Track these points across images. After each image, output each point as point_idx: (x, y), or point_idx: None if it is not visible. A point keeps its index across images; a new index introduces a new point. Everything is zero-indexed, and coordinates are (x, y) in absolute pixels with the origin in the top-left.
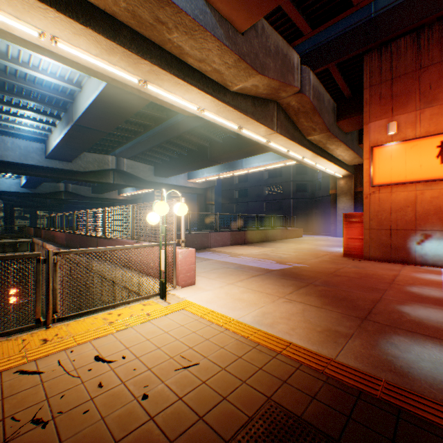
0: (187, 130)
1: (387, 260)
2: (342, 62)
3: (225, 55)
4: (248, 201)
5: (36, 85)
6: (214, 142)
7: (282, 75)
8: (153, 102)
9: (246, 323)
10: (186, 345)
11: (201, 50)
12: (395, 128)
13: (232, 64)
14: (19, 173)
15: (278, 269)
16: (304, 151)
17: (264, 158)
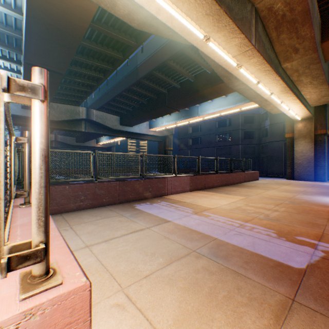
0: (145, 74)
1: None
2: None
3: None
4: (201, 147)
5: None
6: (172, 89)
7: None
8: (104, 34)
9: None
10: None
11: None
12: None
13: None
14: None
15: (308, 268)
16: (276, 82)
17: (219, 104)
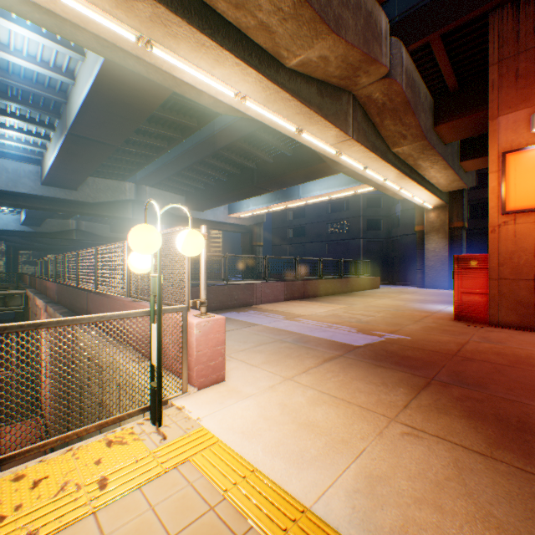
0: (225, 145)
1: (528, 328)
2: (449, 33)
3: None
4: (306, 241)
5: (11, 76)
6: (263, 163)
7: (366, 42)
8: (177, 102)
9: (336, 531)
10: None
11: None
12: None
13: (290, 10)
14: (8, 204)
15: (364, 345)
16: (387, 169)
17: (327, 184)
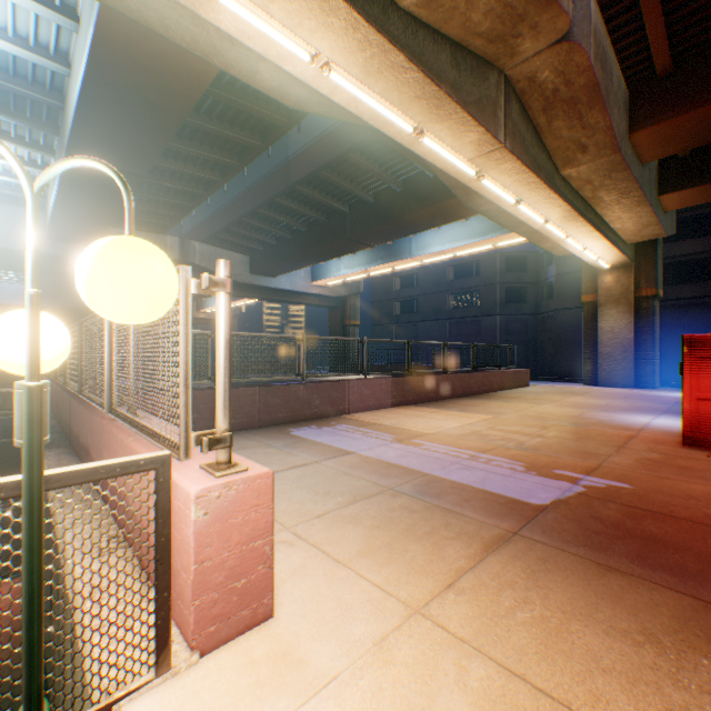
0: (304, 176)
1: None
2: None
3: None
4: (419, 319)
5: None
6: (359, 204)
7: None
8: (228, 104)
9: None
10: None
11: None
12: None
13: None
14: None
15: (551, 503)
16: (552, 203)
17: (453, 234)
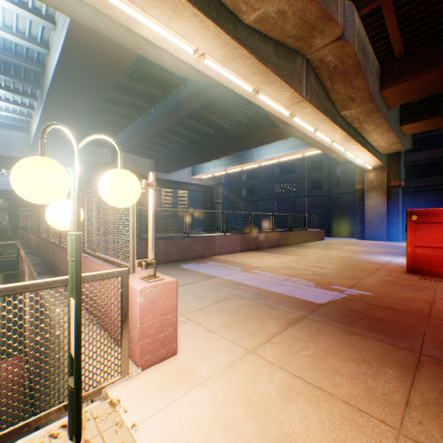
0: (188, 113)
1: None
2: None
3: None
4: (258, 199)
5: None
6: (221, 129)
7: None
8: (143, 71)
9: None
10: None
11: None
12: None
13: None
14: (1, 167)
15: (326, 302)
16: (335, 131)
17: (278, 148)
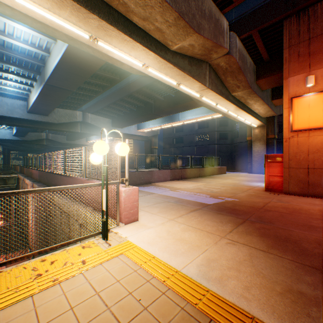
0: (136, 90)
1: (305, 194)
2: (263, 29)
3: (166, 13)
4: (183, 146)
5: (13, 51)
6: (157, 100)
7: (215, 36)
8: (108, 66)
9: (191, 278)
10: (117, 320)
11: (145, 7)
12: (313, 80)
13: (173, 22)
14: (7, 124)
15: (213, 203)
16: (229, 105)
17: (195, 112)
